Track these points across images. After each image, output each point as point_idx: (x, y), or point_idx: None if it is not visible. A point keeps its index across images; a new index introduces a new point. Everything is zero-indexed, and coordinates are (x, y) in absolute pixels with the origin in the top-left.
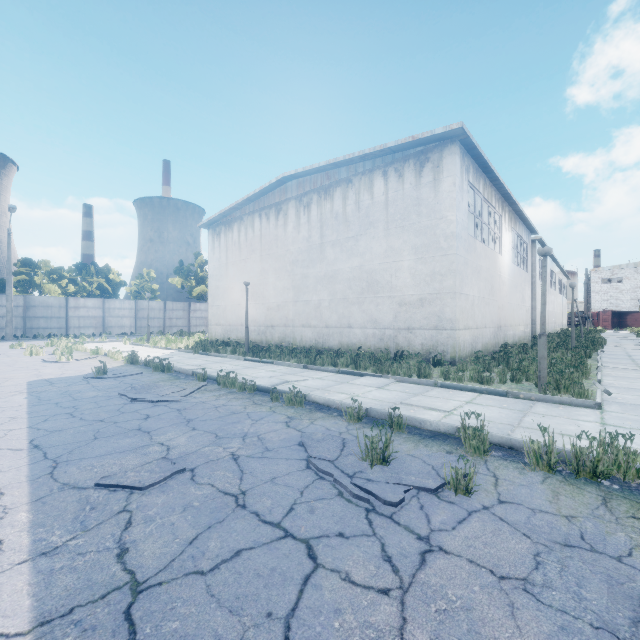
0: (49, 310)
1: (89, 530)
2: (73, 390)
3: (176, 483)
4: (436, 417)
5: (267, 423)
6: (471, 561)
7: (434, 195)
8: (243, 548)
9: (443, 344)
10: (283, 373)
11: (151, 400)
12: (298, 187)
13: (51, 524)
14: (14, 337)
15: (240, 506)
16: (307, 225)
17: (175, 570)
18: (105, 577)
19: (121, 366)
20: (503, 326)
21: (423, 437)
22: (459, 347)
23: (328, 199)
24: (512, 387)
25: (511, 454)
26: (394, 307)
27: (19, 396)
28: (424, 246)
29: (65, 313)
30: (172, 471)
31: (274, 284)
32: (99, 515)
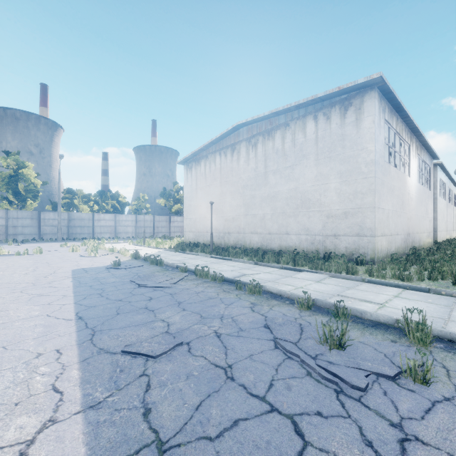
0: (82, 222)
1: (121, 389)
2: (100, 277)
3: (178, 354)
4: (372, 308)
5: (236, 307)
6: (452, 455)
7: (356, 131)
8: (239, 418)
9: (364, 247)
10: (240, 268)
11: (151, 286)
12: (248, 132)
13: (94, 381)
14: (62, 239)
15: (229, 378)
16: (254, 159)
17: (188, 433)
18: (136, 433)
19: (129, 260)
20: (411, 233)
21: (366, 326)
22: (377, 250)
23: (270, 139)
24: (430, 284)
25: (452, 346)
26: (323, 219)
27: (67, 280)
28: (348, 171)
29: (92, 224)
30: (174, 344)
31: (230, 202)
32: (126, 377)
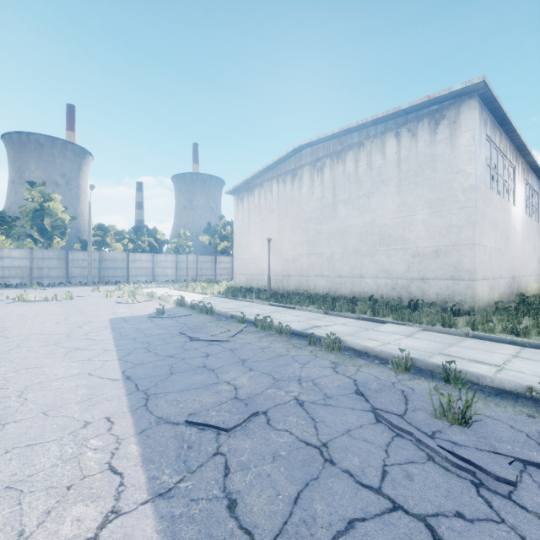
0: (116, 263)
1: (193, 472)
2: (143, 327)
3: (255, 427)
4: (488, 371)
5: (315, 367)
6: None
7: (450, 150)
8: (354, 518)
9: (460, 294)
10: (307, 318)
11: (206, 339)
12: (312, 154)
13: (159, 461)
14: (93, 283)
15: (328, 461)
16: (320, 187)
17: (292, 537)
18: (225, 535)
19: (173, 308)
20: (517, 276)
21: (487, 394)
22: (478, 297)
23: (340, 162)
24: None
25: None
26: (407, 258)
27: (106, 331)
28: (439, 200)
29: (126, 265)
30: (248, 413)
31: (290, 239)
32: (197, 456)
